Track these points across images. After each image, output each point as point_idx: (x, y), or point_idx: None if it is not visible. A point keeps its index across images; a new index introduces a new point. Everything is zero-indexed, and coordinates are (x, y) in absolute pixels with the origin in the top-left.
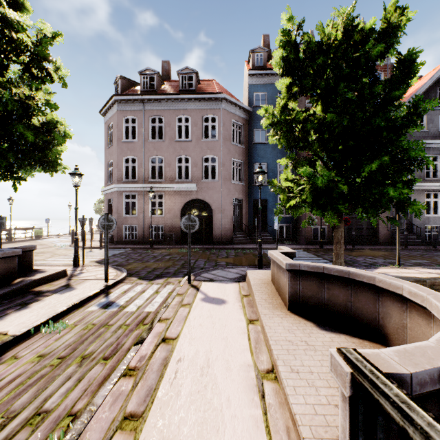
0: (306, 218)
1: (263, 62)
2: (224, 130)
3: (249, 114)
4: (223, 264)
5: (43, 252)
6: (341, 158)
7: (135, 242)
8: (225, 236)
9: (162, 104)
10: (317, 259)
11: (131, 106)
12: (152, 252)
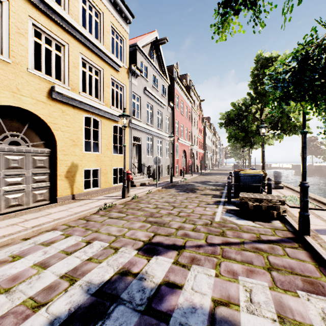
0: None
1: None
2: None
3: None
4: None
5: None
6: None
7: None
8: None
9: None
10: None
11: None
12: None
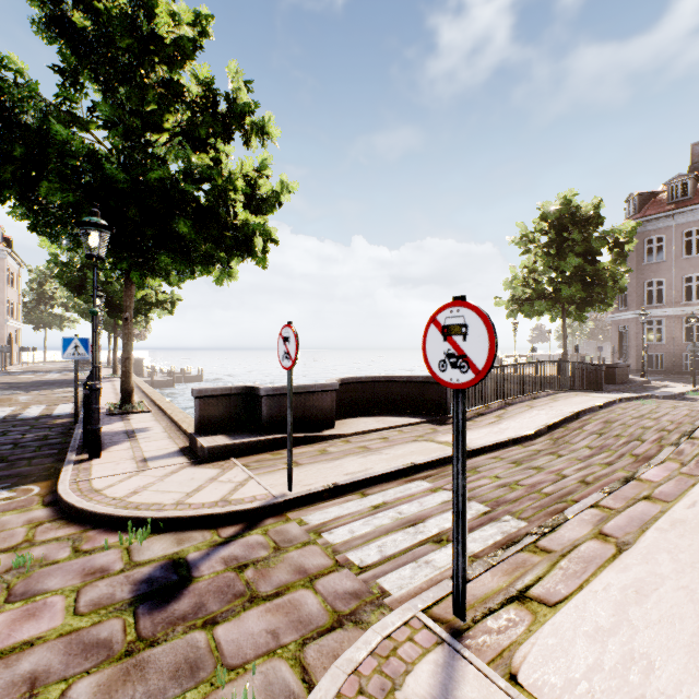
0: None
1: None
2: None
3: None
4: None
5: None
6: None
7: (660, 372)
8: None
9: None
10: None
11: (655, 225)
12: None
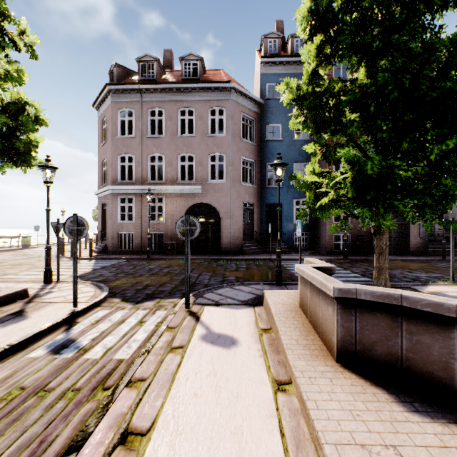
0: (326, 224)
1: (277, 50)
2: (233, 125)
3: (262, 107)
4: (232, 279)
5: (21, 264)
6: (391, 140)
7: (131, 252)
8: (234, 245)
9: (162, 94)
10: (346, 273)
11: (127, 97)
12: (149, 264)
